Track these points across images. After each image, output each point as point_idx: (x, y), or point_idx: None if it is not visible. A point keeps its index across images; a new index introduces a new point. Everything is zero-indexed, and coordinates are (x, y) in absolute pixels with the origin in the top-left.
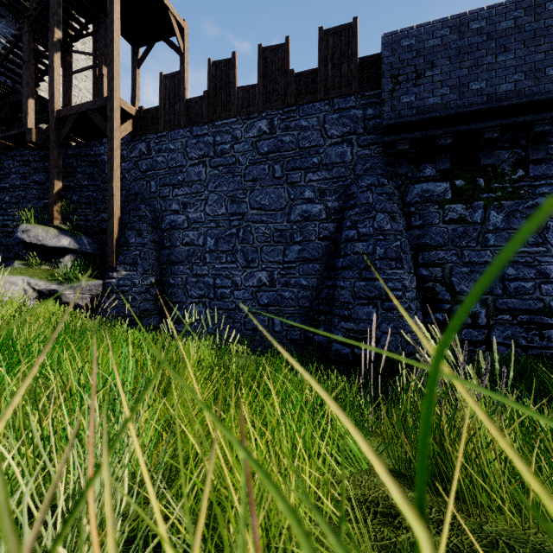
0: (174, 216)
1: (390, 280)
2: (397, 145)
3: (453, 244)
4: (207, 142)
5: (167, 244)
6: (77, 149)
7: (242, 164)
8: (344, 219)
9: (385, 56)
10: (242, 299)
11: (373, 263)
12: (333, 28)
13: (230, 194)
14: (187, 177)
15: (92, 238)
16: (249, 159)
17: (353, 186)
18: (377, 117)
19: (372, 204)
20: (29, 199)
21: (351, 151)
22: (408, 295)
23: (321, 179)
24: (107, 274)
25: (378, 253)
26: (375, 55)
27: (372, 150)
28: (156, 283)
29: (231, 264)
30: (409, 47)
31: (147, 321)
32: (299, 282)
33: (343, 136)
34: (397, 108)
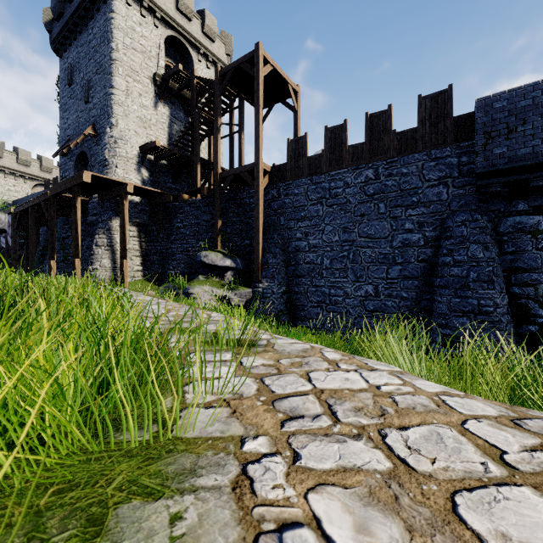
0: (298, 242)
1: (482, 298)
2: (489, 188)
3: None
4: (324, 187)
5: (292, 262)
6: (228, 195)
7: (352, 203)
8: (440, 246)
9: (478, 117)
10: (352, 305)
11: (467, 285)
12: (430, 94)
13: (342, 226)
14: (308, 214)
15: (242, 258)
16: (357, 199)
17: (449, 220)
18: (471, 163)
19: (466, 236)
20: (201, 232)
21: (446, 191)
22: (499, 311)
23: (420, 214)
24: (254, 284)
25: (471, 277)
26: (469, 114)
27: (466, 190)
28: (286, 291)
29: (343, 279)
30: (501, 109)
31: (282, 318)
32: (400, 294)
33: (439, 180)
34: (490, 158)
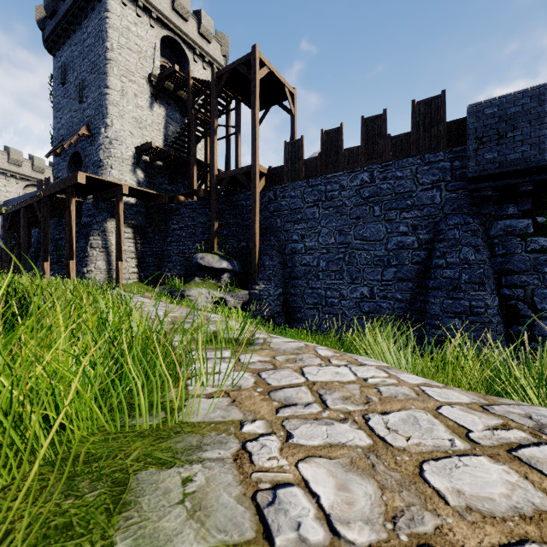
0: (295, 244)
1: (473, 300)
2: (481, 192)
3: (534, 270)
4: (320, 190)
5: (289, 264)
6: (225, 197)
7: (347, 206)
8: (434, 249)
9: (470, 123)
10: (347, 307)
11: (459, 287)
12: (424, 100)
13: (338, 229)
14: (304, 216)
15: (238, 260)
16: (353, 202)
17: (442, 223)
18: (463, 167)
19: (459, 239)
20: (197, 234)
21: (440, 195)
22: (489, 312)
23: (414, 217)
24: (251, 286)
25: (463, 279)
26: (461, 119)
27: (459, 194)
28: (283, 293)
29: (338, 281)
30: (491, 115)
31: (278, 320)
32: (395, 296)
33: (433, 184)
34: (481, 163)
